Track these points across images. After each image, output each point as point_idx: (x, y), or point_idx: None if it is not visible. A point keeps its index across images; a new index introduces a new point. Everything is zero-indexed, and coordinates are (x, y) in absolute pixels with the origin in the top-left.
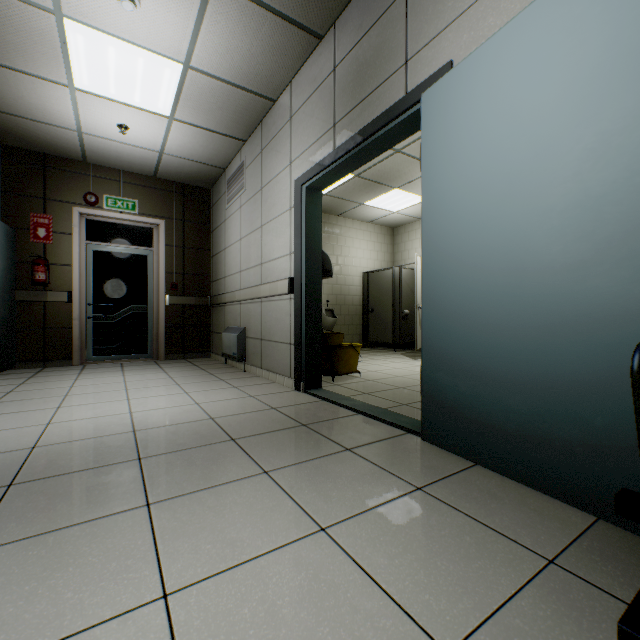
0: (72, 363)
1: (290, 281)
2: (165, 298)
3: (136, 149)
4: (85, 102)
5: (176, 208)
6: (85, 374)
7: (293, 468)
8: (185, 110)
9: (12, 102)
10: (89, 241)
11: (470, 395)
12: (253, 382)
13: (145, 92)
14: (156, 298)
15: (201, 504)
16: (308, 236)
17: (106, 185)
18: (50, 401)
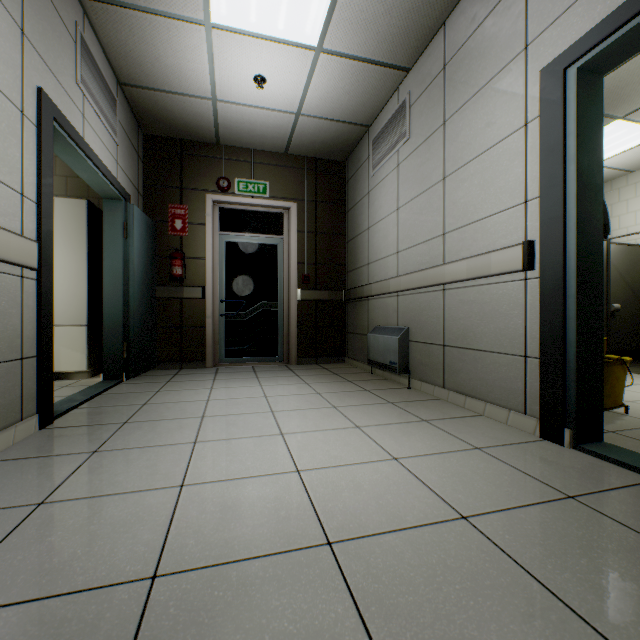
0: (205, 365)
1: (528, 248)
2: (296, 293)
3: (270, 114)
4: (221, 48)
5: (307, 188)
6: (219, 381)
7: None
8: (338, 29)
9: (149, 69)
10: (221, 232)
11: None
12: (443, 411)
13: (292, 7)
14: (286, 293)
15: None
16: (580, 159)
17: (237, 168)
18: (184, 426)
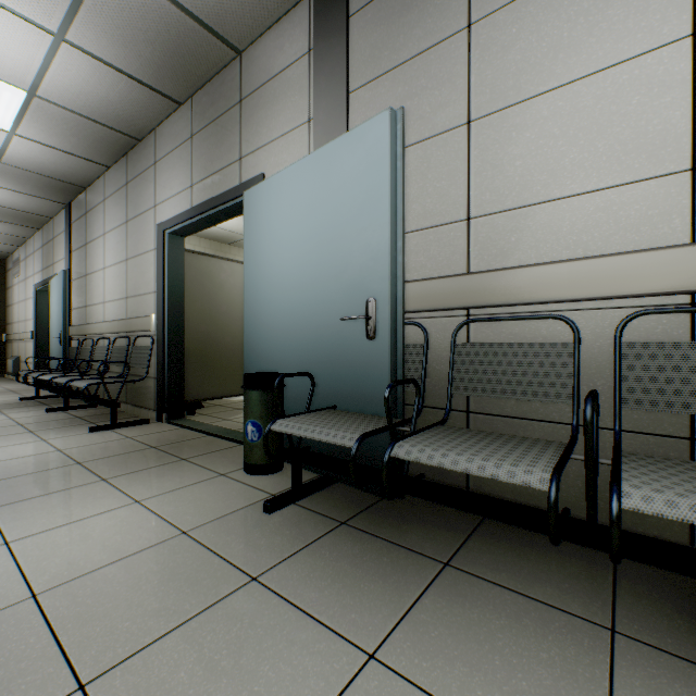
0: None
1: (33, 333)
2: None
3: None
4: None
5: None
6: None
7: None
8: None
9: None
10: None
11: None
12: (15, 384)
13: None
14: None
15: None
16: (40, 313)
17: None
18: None
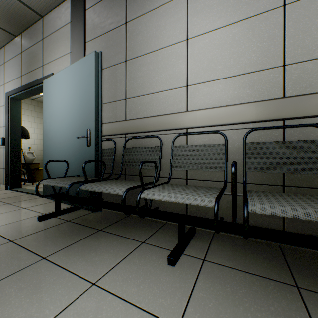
0: None
1: (3, 139)
2: None
3: None
4: None
5: None
6: None
7: None
8: None
9: None
10: None
11: None
12: None
13: None
14: None
15: None
16: (13, 120)
17: None
18: None
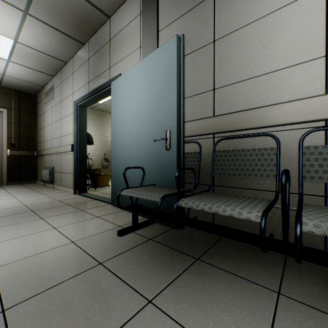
0: None
1: (72, 146)
2: (7, 151)
3: None
4: None
5: (14, 103)
6: None
7: (55, 216)
8: (17, 58)
9: None
10: None
11: (121, 187)
12: (55, 192)
13: None
14: (1, 151)
15: (10, 227)
16: (80, 126)
17: None
18: None
